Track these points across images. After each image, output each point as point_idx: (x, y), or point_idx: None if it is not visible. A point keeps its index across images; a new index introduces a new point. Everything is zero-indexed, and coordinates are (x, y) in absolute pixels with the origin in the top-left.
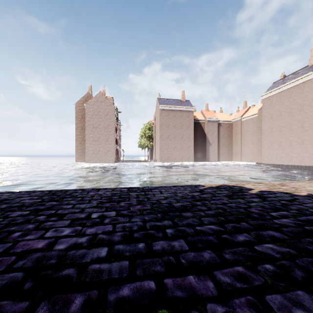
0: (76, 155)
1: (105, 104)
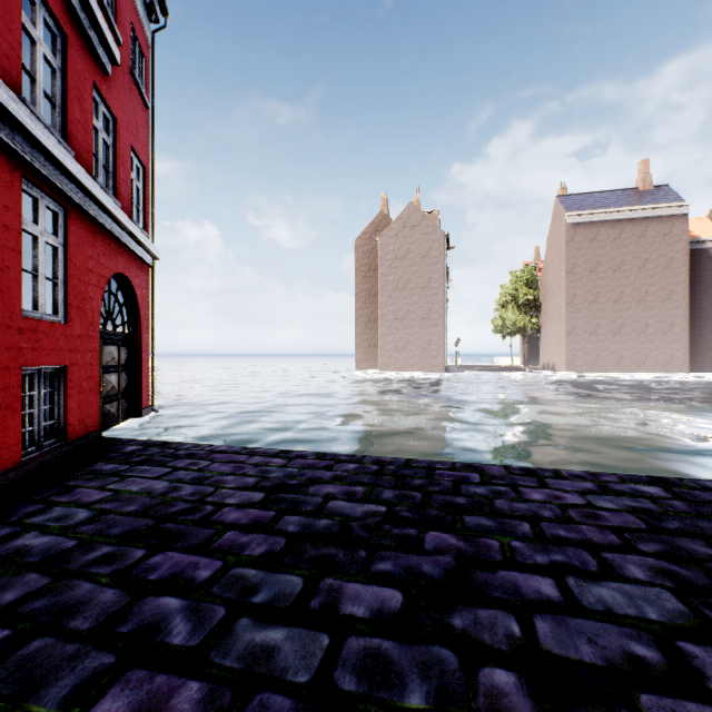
0: (357, 354)
1: (422, 231)
